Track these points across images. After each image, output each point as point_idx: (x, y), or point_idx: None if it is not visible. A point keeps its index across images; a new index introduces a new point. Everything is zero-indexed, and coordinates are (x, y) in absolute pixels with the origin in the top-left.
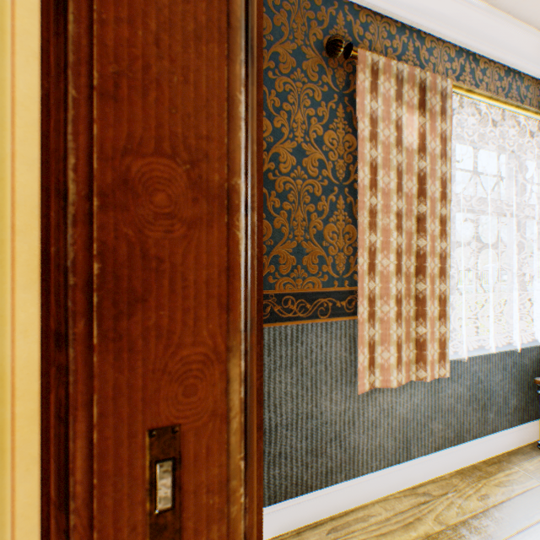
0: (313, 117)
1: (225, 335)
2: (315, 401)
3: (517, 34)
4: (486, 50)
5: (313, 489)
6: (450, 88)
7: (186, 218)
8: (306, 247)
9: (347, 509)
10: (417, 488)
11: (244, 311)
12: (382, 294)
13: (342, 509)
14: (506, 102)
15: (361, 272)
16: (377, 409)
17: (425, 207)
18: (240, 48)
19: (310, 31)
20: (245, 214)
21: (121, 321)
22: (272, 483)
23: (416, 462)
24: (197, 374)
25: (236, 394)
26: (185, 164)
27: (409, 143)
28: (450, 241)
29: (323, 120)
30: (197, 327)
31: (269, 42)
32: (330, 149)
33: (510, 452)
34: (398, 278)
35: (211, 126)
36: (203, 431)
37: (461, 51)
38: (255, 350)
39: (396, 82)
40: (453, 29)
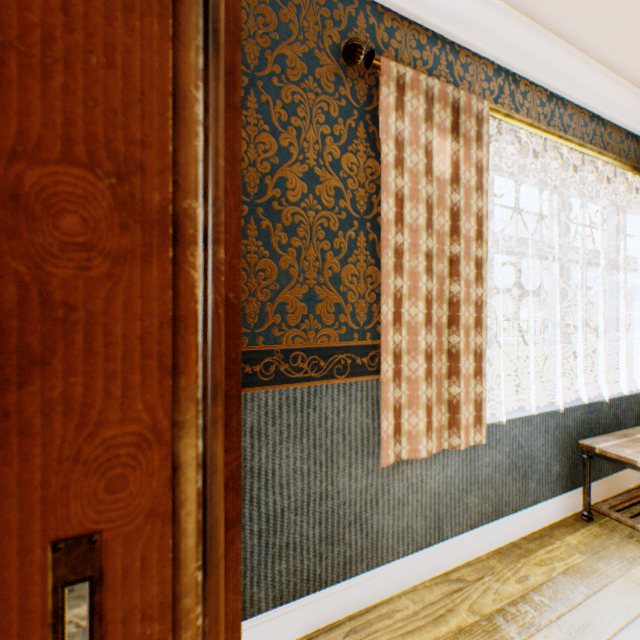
0: (328, 136)
1: (170, 407)
2: (330, 478)
3: (560, 55)
4: (527, 70)
5: (328, 584)
6: (486, 111)
7: (110, 251)
8: (320, 293)
9: (369, 604)
10: (450, 574)
11: (202, 375)
12: (410, 348)
13: (363, 605)
14: (548, 131)
15: (385, 322)
16: (405, 484)
17: (459, 248)
18: (196, 29)
19: (325, 32)
20: (203, 248)
21: (7, 393)
22: (278, 580)
23: (449, 544)
24: (128, 461)
25: (191, 484)
26: (109, 176)
27: (441, 172)
28: (489, 287)
29: (341, 140)
30: (127, 398)
31: (274, 41)
32: (349, 176)
33: (553, 525)
34: (428, 329)
35: (148, 128)
36: (137, 538)
37: (500, 70)
38: (222, 424)
39: (425, 100)
40: (491, 43)
